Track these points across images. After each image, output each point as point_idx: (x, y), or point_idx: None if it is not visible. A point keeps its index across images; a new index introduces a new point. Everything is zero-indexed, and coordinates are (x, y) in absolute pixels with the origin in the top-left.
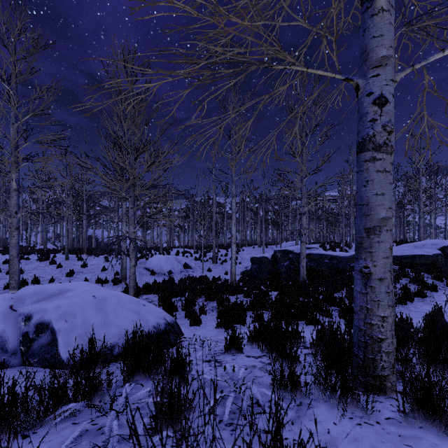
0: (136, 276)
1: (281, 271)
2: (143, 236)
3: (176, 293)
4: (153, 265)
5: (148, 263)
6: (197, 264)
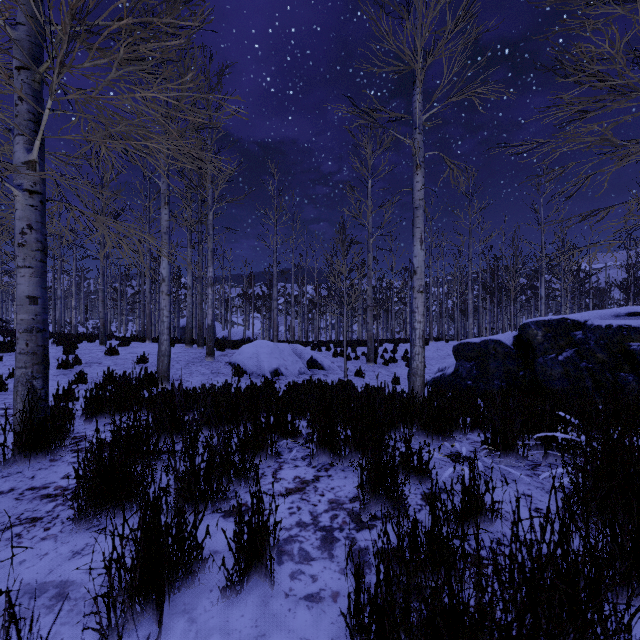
0: (47, 344)
1: (549, 375)
2: (266, 328)
3: (218, 418)
4: (244, 357)
5: (236, 354)
6: (335, 363)
